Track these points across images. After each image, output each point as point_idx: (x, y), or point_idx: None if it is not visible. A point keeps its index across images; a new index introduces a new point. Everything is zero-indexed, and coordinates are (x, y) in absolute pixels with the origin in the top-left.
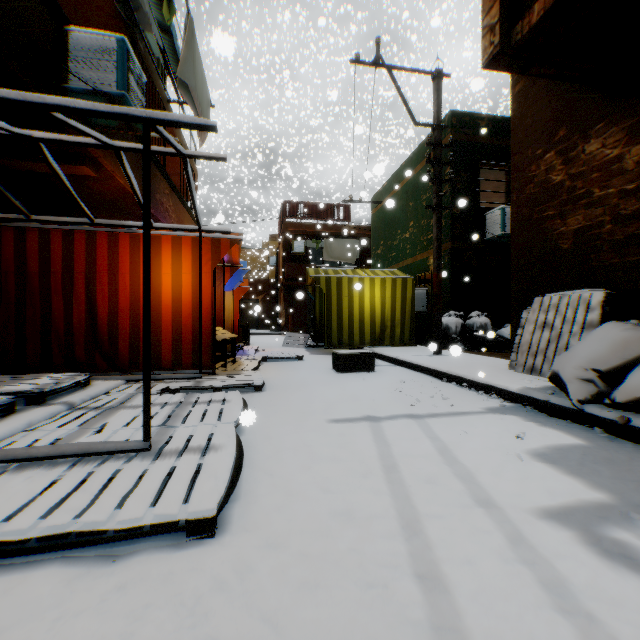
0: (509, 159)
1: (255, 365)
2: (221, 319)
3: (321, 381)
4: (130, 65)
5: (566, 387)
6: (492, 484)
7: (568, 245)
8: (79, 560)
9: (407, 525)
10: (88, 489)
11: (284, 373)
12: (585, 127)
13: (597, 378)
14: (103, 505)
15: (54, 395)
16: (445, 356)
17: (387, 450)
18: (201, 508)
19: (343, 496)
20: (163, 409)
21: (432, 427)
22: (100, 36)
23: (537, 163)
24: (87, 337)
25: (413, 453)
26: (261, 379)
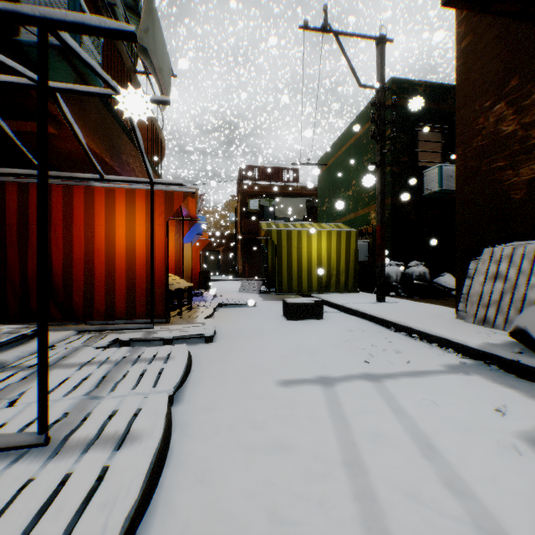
0: (444, 122)
1: (209, 313)
2: (180, 269)
3: (271, 330)
4: None
5: None
6: (497, 502)
7: (521, 195)
8: None
9: None
10: None
11: (237, 320)
12: None
13: None
14: None
15: None
16: (389, 303)
17: (347, 431)
18: None
19: (295, 528)
20: (99, 369)
21: (393, 393)
22: None
23: (485, 115)
24: None
25: (378, 436)
26: (212, 329)
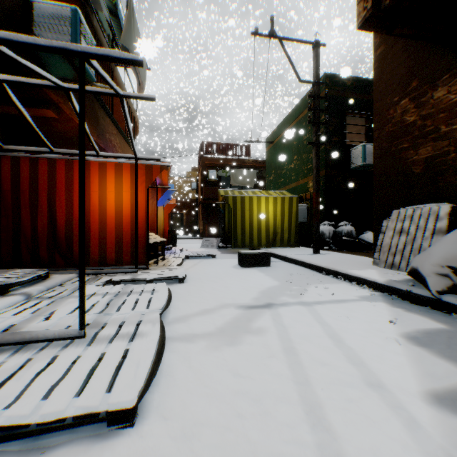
0: (368, 109)
1: (179, 262)
2: (154, 227)
3: (229, 274)
4: (82, 30)
5: (426, 280)
6: (379, 367)
7: (419, 170)
8: (1, 454)
9: (310, 411)
10: (22, 377)
11: (201, 268)
12: (433, 78)
13: (452, 273)
14: (30, 396)
15: (17, 287)
16: (322, 255)
17: (285, 334)
18: (121, 399)
19: (251, 380)
20: (103, 298)
21: (320, 313)
22: (58, 7)
23: (394, 108)
24: (49, 240)
25: (307, 337)
26: (183, 273)
